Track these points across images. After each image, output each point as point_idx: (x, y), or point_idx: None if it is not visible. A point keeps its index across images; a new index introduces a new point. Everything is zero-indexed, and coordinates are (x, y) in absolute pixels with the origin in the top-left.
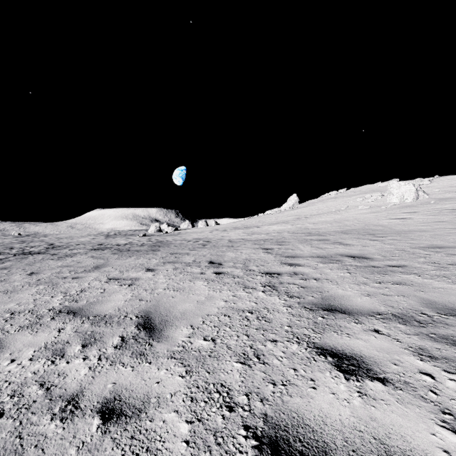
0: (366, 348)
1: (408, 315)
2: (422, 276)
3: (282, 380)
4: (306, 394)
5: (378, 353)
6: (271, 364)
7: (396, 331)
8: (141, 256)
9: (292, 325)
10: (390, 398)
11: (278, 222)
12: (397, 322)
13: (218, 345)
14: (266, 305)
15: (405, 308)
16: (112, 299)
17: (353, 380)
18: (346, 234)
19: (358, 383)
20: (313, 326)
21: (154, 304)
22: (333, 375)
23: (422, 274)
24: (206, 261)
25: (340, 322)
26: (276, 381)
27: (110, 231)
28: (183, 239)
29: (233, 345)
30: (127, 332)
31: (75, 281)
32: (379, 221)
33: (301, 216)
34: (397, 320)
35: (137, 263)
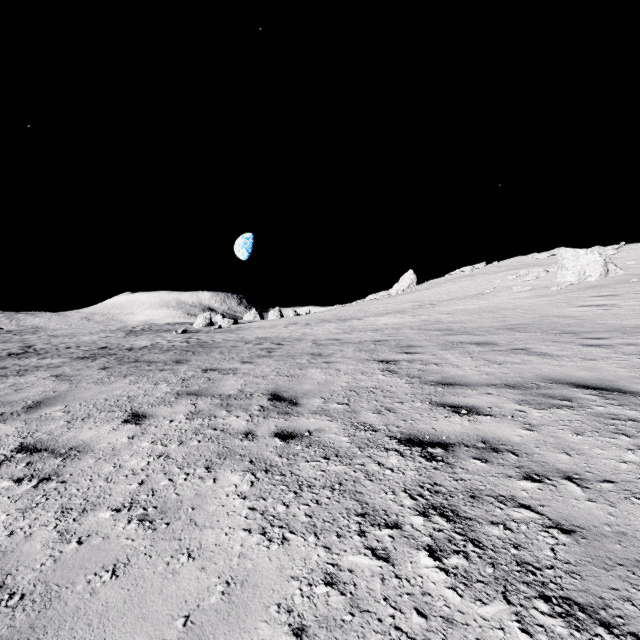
0: None
1: None
2: None
3: None
4: None
5: None
6: None
7: None
8: (145, 376)
9: None
10: None
11: (390, 312)
12: None
13: None
14: None
15: None
16: None
17: None
18: (521, 333)
19: None
20: None
21: (14, 635)
22: None
23: None
24: (266, 391)
25: None
26: None
27: (136, 326)
28: (239, 339)
29: None
30: None
31: None
32: (560, 309)
33: (423, 303)
34: None
35: (123, 396)
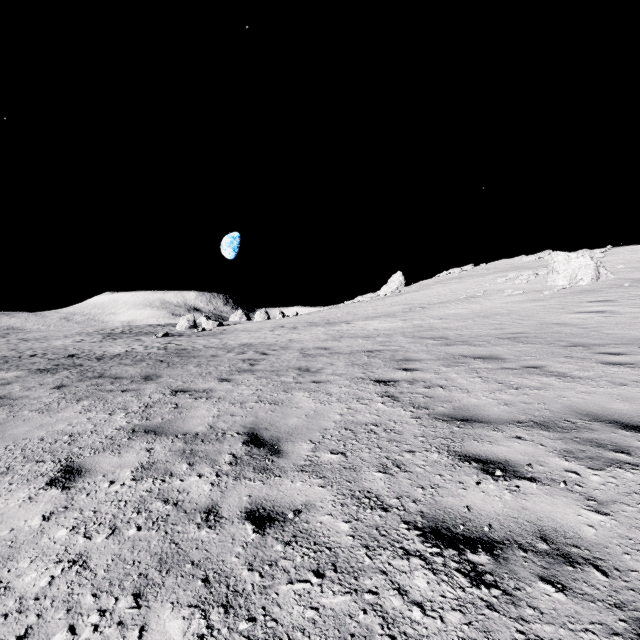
0: None
1: None
2: None
3: None
4: None
5: None
6: None
7: None
8: (102, 401)
9: None
10: None
11: (380, 315)
12: None
13: None
14: None
15: None
16: None
17: None
18: (525, 344)
19: None
20: None
21: None
22: None
23: None
24: (243, 428)
25: None
26: None
27: (116, 328)
28: (221, 346)
29: None
30: None
31: None
32: (558, 316)
33: (413, 306)
34: None
35: (65, 434)
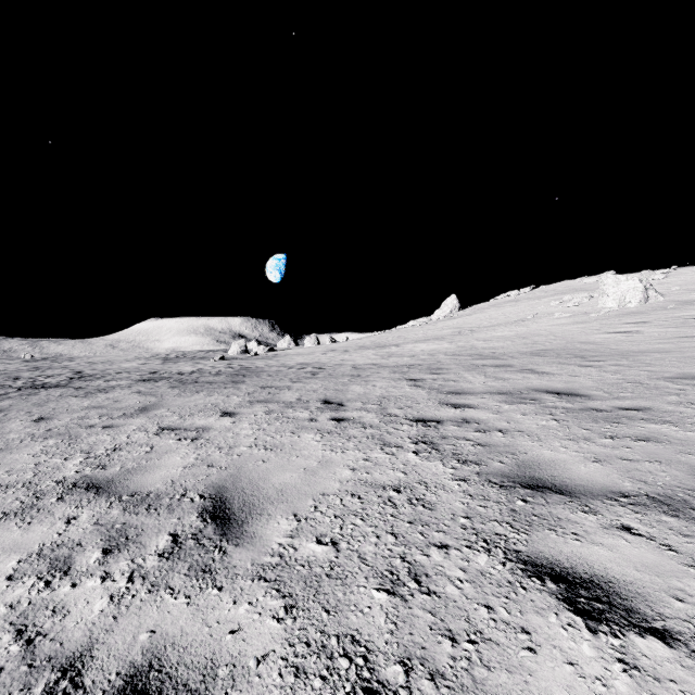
0: (615, 563)
1: (677, 498)
2: (682, 427)
3: (467, 631)
4: (518, 664)
5: (640, 573)
6: (442, 595)
7: (663, 530)
8: (215, 392)
9: (472, 516)
10: (687, 678)
11: (429, 338)
12: (660, 511)
13: (343, 554)
14: (422, 477)
15: (667, 484)
16: (164, 464)
17: (605, 632)
18: (539, 357)
19: (616, 641)
20: (509, 518)
21: (233, 474)
22: (564, 620)
23: (681, 423)
24: (319, 399)
25: (557, 510)
26: (457, 633)
27: (169, 353)
28: (281, 365)
29: (370, 553)
30: (183, 525)
31: (107, 433)
32: (588, 336)
33: (463, 330)
34: (660, 507)
35: (207, 403)
